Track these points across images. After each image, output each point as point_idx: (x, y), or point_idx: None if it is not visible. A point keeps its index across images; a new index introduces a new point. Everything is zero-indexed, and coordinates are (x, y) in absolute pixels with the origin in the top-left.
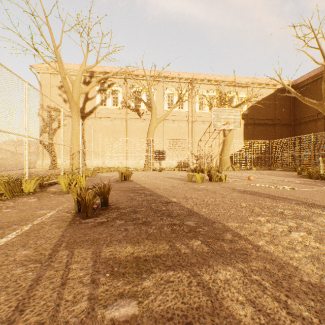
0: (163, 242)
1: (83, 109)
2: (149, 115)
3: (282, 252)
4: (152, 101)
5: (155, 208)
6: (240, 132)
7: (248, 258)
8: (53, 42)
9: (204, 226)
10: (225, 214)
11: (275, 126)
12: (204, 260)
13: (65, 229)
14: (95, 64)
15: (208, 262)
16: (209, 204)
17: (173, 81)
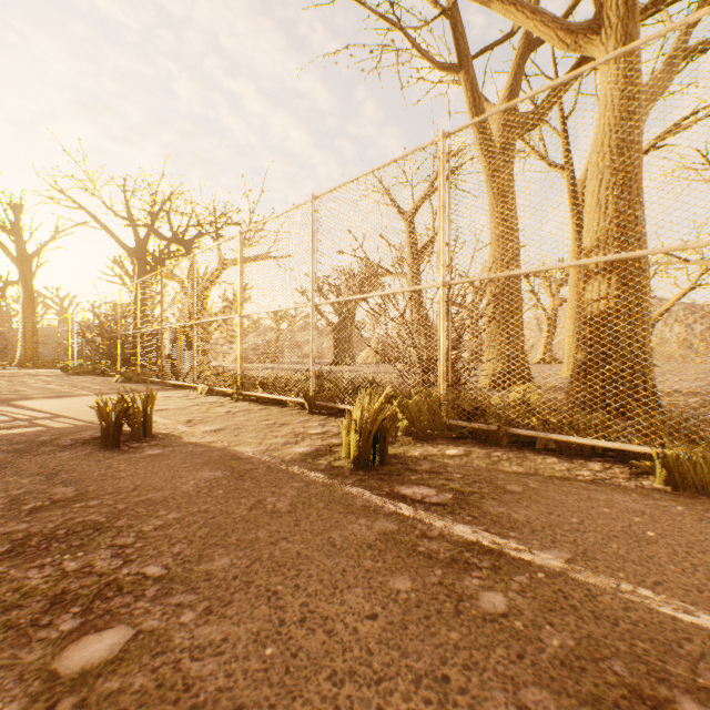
0: None
1: None
2: None
3: None
4: None
5: None
6: None
7: None
8: None
9: None
10: None
11: None
12: None
13: None
14: None
15: None
16: None
17: None
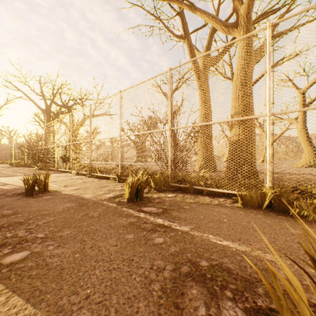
0: None
1: None
2: None
3: None
4: None
5: None
6: None
7: None
8: None
9: None
10: None
11: None
12: None
13: None
14: None
15: None
16: None
17: None
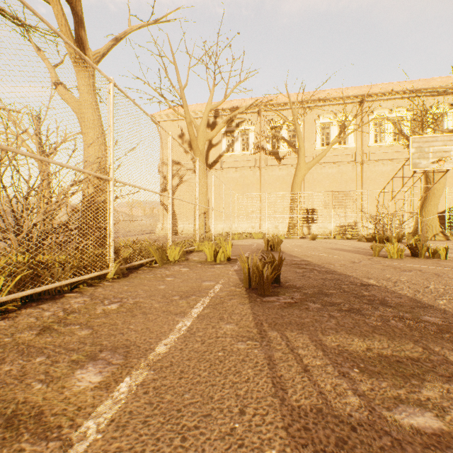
0: (406, 342)
1: (206, 160)
2: (292, 159)
3: None
4: (299, 139)
5: (351, 292)
6: None
7: None
8: (179, 83)
9: None
10: None
11: None
12: None
13: (250, 306)
14: (222, 100)
15: None
16: (444, 293)
17: (330, 104)
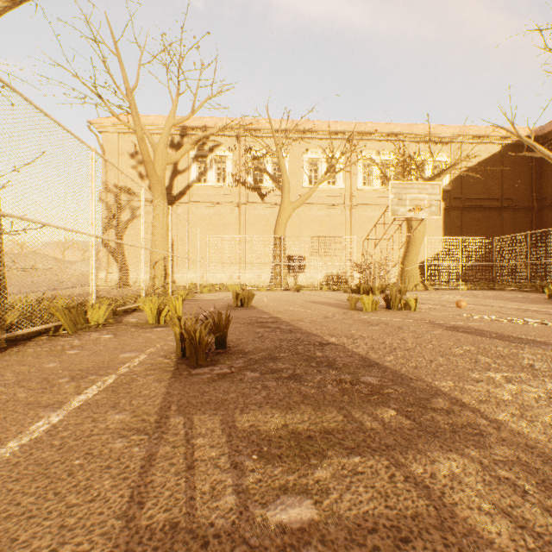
0: (331, 410)
1: (170, 190)
2: (277, 196)
3: (543, 433)
4: (283, 173)
5: (304, 354)
6: (437, 223)
7: (484, 441)
8: (125, 82)
9: (395, 385)
10: (427, 366)
11: (503, 211)
12: (407, 441)
13: (168, 383)
14: (189, 115)
15: (416, 445)
16: (396, 348)
17: (319, 137)
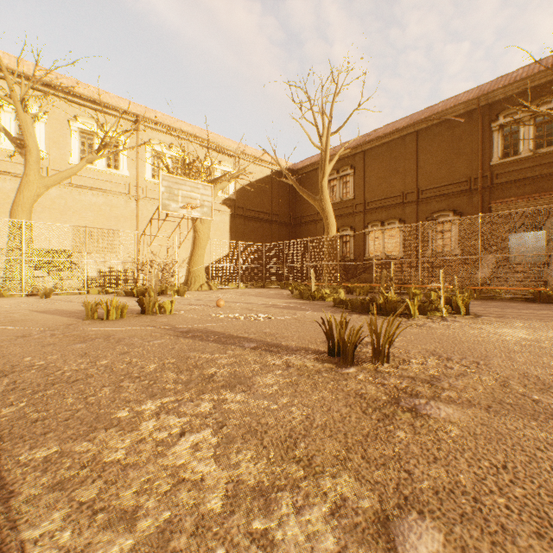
0: None
1: None
2: None
3: (83, 548)
4: (28, 134)
5: None
6: (225, 228)
7: None
8: None
9: None
10: (62, 413)
11: (273, 224)
12: None
13: None
14: None
15: None
16: (59, 382)
17: (95, 107)
